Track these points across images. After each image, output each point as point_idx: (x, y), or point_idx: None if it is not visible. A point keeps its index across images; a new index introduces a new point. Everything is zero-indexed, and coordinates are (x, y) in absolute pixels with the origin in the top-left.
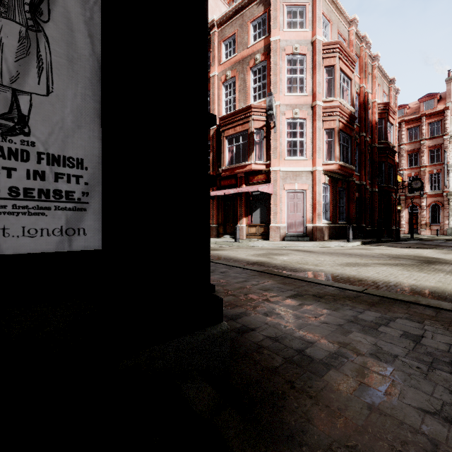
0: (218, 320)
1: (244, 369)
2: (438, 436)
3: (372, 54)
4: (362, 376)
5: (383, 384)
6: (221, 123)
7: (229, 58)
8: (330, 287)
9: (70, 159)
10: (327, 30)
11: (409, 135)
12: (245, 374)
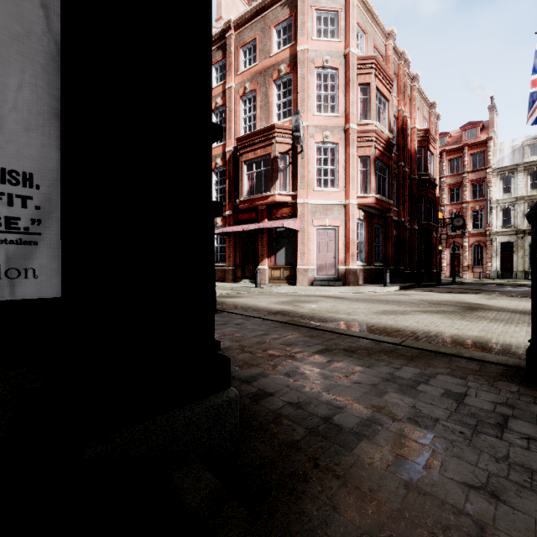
0: (224, 386)
1: (257, 445)
2: (484, 516)
3: (411, 73)
4: (399, 447)
5: (423, 455)
6: (239, 145)
7: (248, 67)
8: (364, 339)
9: (12, 174)
10: (362, 42)
11: (451, 167)
12: (258, 452)
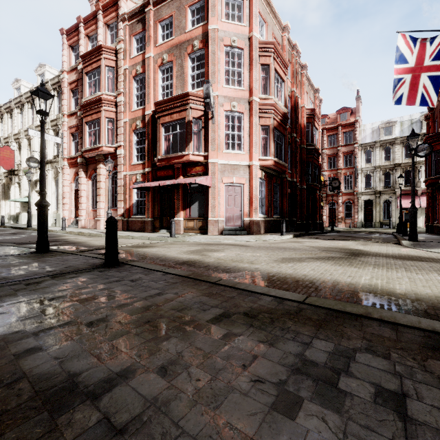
0: None
1: None
2: None
3: (301, 62)
4: None
5: None
6: (157, 109)
7: (165, 40)
8: (266, 296)
9: None
10: (263, 30)
11: (329, 142)
12: None
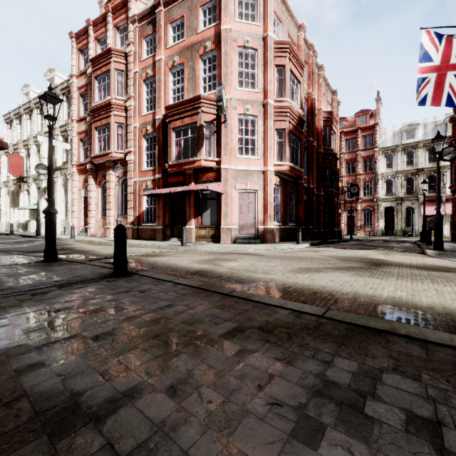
0: None
1: None
2: None
3: (318, 63)
4: None
5: None
6: (167, 113)
7: (176, 42)
8: (283, 309)
9: None
10: (278, 30)
11: (348, 146)
12: None
